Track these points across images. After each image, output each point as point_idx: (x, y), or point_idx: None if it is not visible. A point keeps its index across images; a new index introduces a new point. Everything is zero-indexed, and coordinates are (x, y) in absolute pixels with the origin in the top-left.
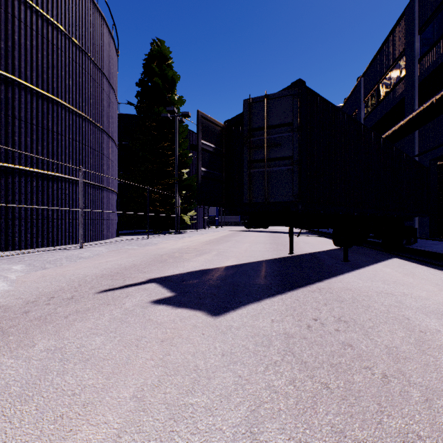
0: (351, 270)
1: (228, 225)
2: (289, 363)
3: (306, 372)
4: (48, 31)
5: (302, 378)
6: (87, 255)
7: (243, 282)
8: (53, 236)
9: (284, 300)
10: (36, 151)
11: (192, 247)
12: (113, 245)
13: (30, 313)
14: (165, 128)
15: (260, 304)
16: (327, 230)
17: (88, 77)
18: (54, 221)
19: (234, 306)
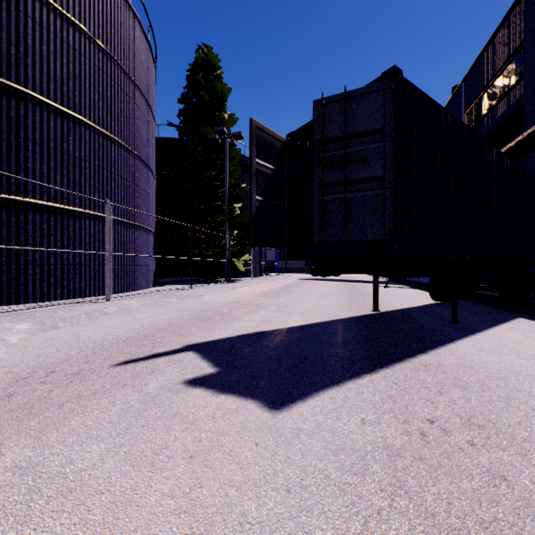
0: (464, 335)
1: (289, 272)
2: (404, 514)
3: None
4: (68, 33)
5: None
6: (113, 310)
7: (314, 352)
8: (75, 286)
9: (375, 383)
10: (54, 181)
11: (245, 300)
12: (148, 297)
13: (13, 398)
14: (212, 153)
15: (341, 389)
16: (416, 279)
17: (118, 91)
18: (76, 267)
19: (302, 392)
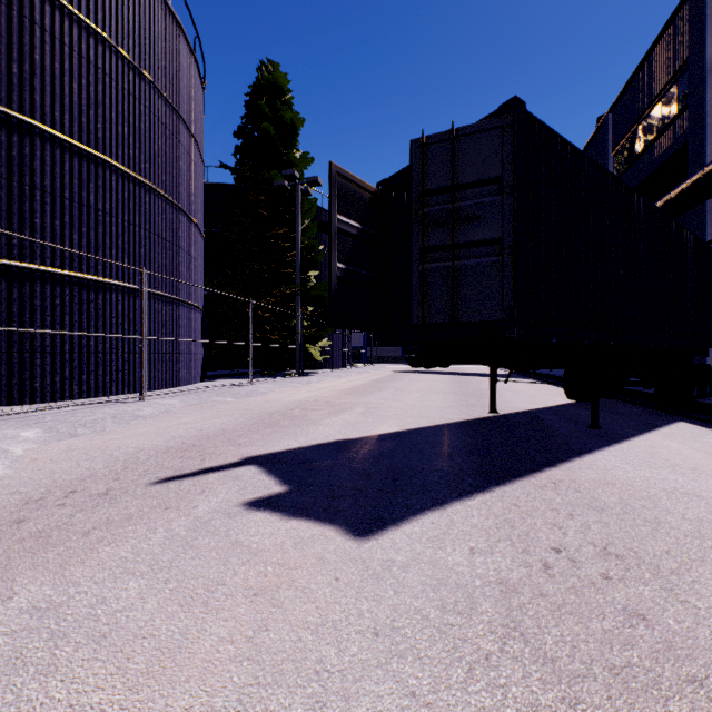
0: (606, 444)
1: (382, 362)
2: (518, 660)
3: (560, 689)
4: (88, 46)
5: (553, 705)
6: (149, 413)
7: (412, 465)
8: (97, 380)
9: (489, 504)
10: (69, 241)
11: (323, 399)
12: (194, 395)
13: (24, 525)
14: (279, 204)
15: (445, 512)
16: (548, 371)
17: (154, 122)
18: (99, 355)
19: (396, 516)
